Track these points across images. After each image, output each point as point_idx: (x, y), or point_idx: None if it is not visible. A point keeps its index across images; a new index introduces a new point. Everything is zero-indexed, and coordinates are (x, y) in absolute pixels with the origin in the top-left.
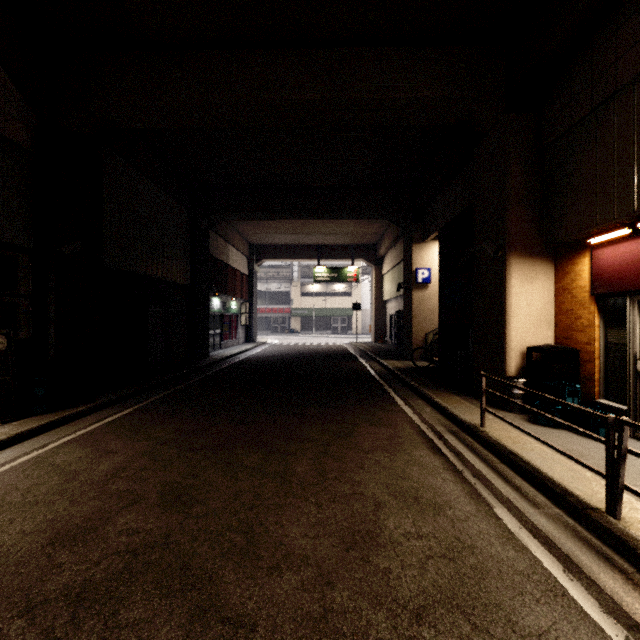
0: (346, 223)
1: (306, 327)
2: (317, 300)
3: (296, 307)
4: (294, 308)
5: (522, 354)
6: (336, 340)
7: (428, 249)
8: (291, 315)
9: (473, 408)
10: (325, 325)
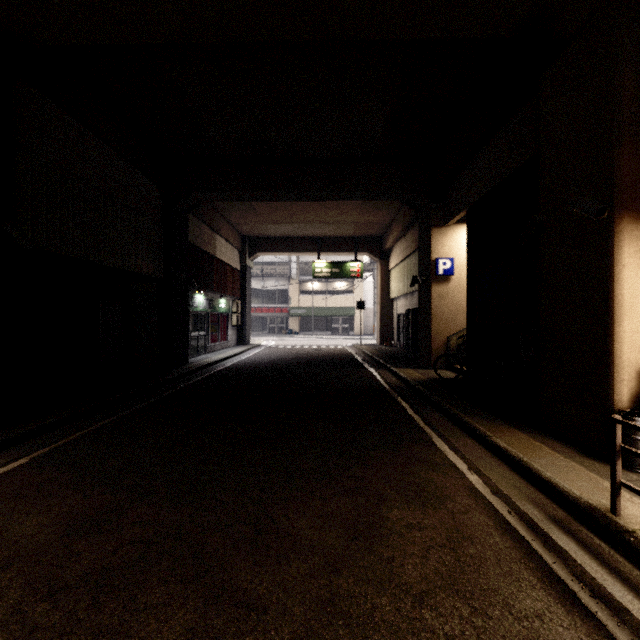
0: (350, 209)
1: (305, 327)
2: (317, 299)
3: (294, 306)
4: (292, 307)
5: (639, 374)
6: (337, 342)
7: (450, 234)
8: (289, 315)
9: (563, 460)
10: (325, 325)
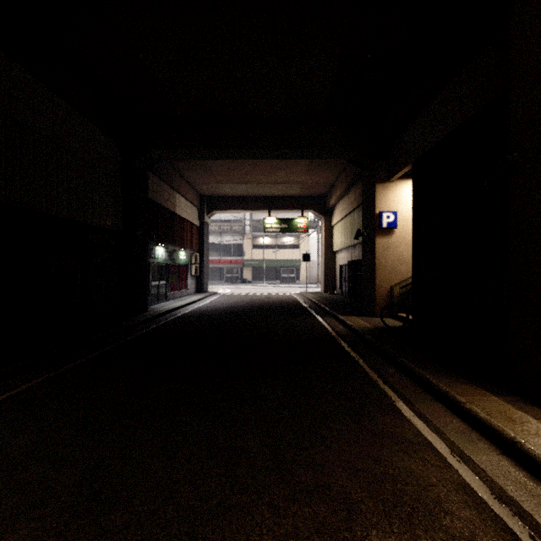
0: (297, 170)
1: (257, 277)
2: (267, 252)
3: (248, 258)
4: (246, 259)
5: None
6: (286, 290)
7: (394, 189)
8: (243, 266)
9: None
10: (275, 275)
